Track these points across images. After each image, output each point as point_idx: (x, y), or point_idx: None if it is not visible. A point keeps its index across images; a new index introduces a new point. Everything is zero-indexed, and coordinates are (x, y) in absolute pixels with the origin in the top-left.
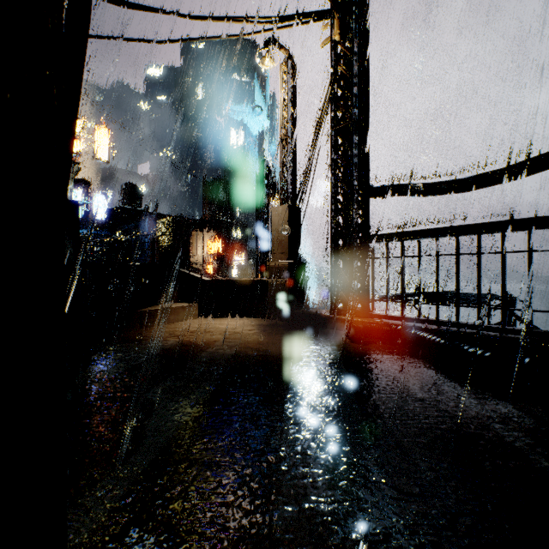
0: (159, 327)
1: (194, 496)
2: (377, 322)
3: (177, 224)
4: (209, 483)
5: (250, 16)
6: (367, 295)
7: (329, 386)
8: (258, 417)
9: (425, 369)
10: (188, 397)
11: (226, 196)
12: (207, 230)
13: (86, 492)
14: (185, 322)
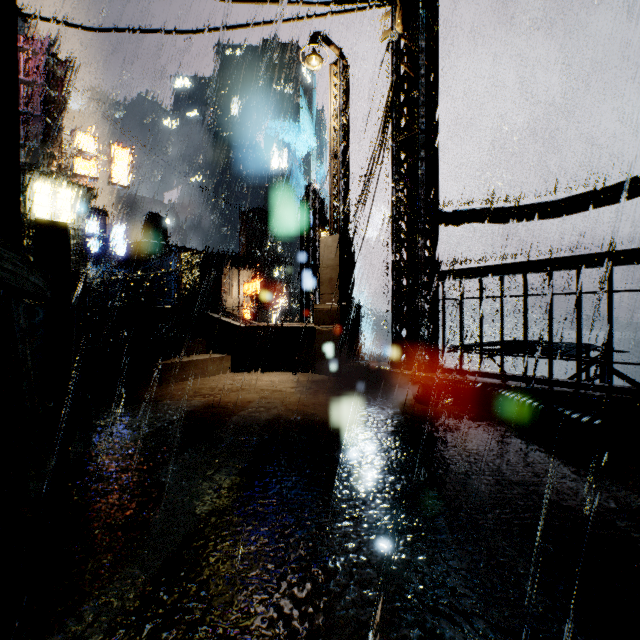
0: (183, 383)
1: (207, 636)
2: (450, 379)
3: (206, 259)
4: (230, 613)
5: (292, 3)
6: (436, 345)
7: (394, 463)
8: (301, 508)
9: (515, 439)
10: (210, 478)
11: (267, 229)
12: (243, 268)
13: (53, 628)
14: (215, 378)
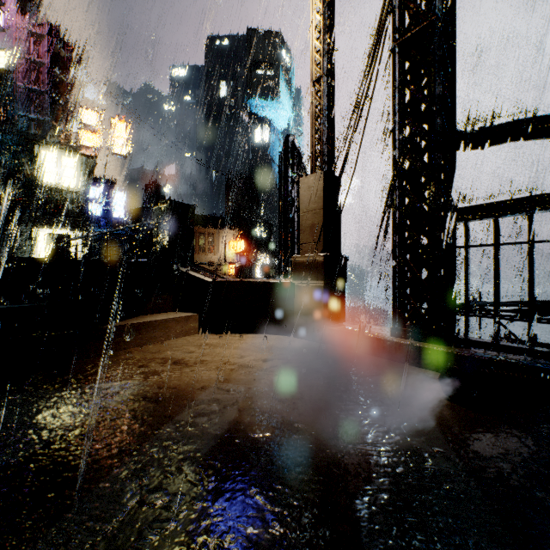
0: (136, 349)
1: None
2: (492, 360)
3: (175, 208)
4: None
5: None
6: (454, 307)
7: None
8: None
9: None
10: None
11: (251, 194)
12: (229, 228)
13: None
14: (177, 341)
